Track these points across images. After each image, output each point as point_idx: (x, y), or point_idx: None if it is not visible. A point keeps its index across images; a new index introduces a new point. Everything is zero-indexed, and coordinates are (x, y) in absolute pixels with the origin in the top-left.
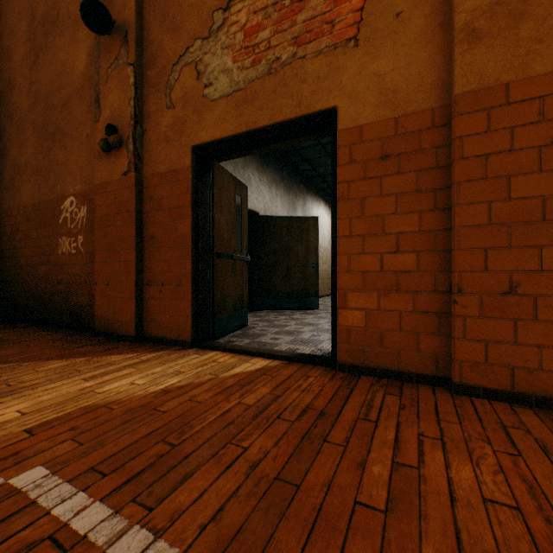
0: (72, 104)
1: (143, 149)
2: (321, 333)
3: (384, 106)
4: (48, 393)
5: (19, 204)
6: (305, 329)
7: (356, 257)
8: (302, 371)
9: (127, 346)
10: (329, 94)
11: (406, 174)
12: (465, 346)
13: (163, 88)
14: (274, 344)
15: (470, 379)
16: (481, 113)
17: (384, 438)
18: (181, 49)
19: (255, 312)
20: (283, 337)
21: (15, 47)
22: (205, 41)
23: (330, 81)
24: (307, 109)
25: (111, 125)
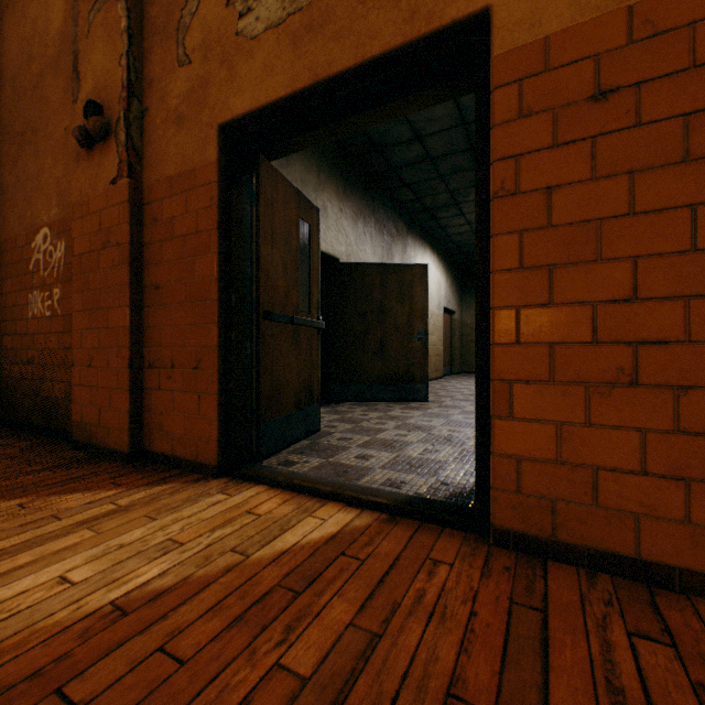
0: (45, 82)
1: (143, 139)
2: (440, 445)
3: None
4: None
5: None
6: (412, 438)
7: (534, 311)
8: (420, 543)
9: (111, 471)
10: None
11: (656, 127)
12: None
13: (173, 32)
14: (362, 469)
15: None
16: None
17: None
18: None
19: (333, 405)
20: (377, 454)
21: None
22: None
23: None
24: (427, 22)
25: (91, 102)
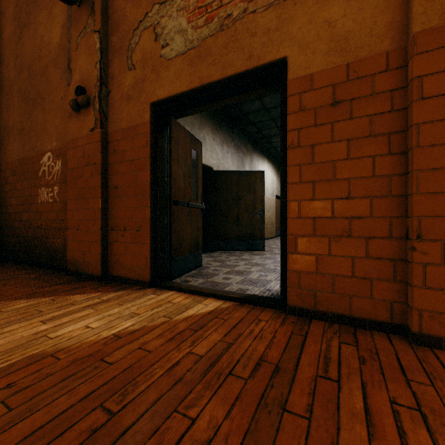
0: (49, 71)
1: (108, 107)
2: (268, 273)
3: (335, 53)
4: (2, 338)
5: (7, 160)
6: (253, 269)
7: (306, 202)
8: (253, 313)
9: (92, 285)
10: (279, 45)
11: (358, 120)
12: (425, 294)
13: (125, 52)
14: (225, 284)
15: (431, 329)
16: (444, 50)
17: (352, 407)
18: (141, 15)
19: (209, 253)
20: (234, 277)
21: (4, 26)
22: (162, 5)
23: (280, 32)
24: (257, 61)
25: (79, 87)
